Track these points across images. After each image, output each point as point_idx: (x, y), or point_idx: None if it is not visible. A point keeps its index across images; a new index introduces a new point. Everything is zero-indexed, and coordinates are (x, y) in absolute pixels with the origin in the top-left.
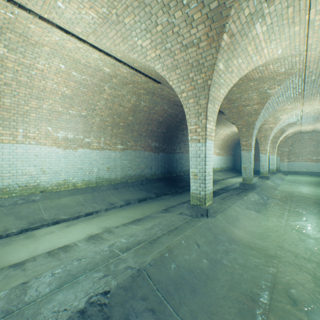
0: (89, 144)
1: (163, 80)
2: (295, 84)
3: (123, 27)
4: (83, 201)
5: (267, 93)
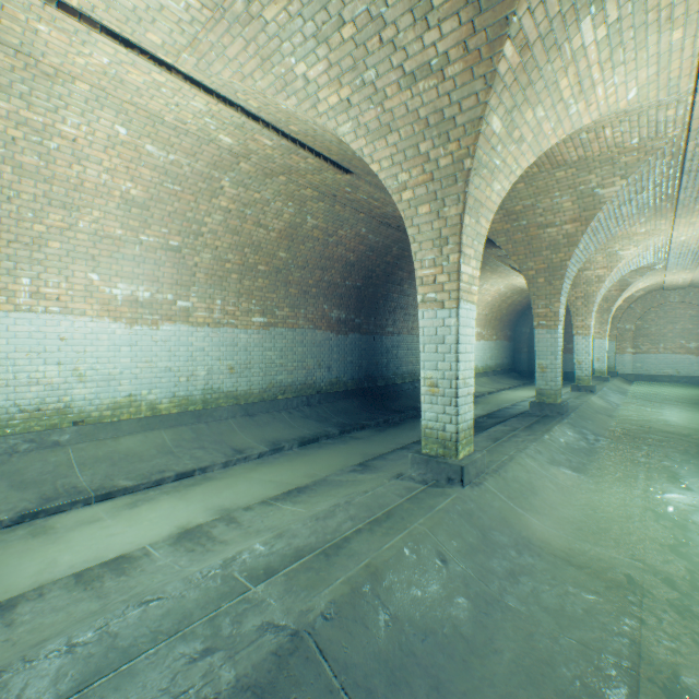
0: (188, 313)
1: (358, 165)
2: (661, 175)
3: (261, 31)
4: (173, 445)
5: (596, 195)
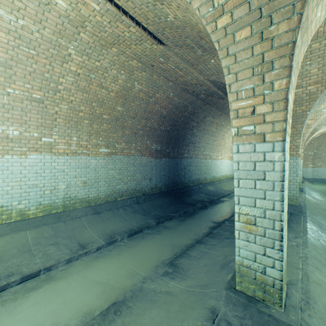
0: (51, 146)
1: (168, 35)
2: None
3: None
4: (33, 243)
5: None
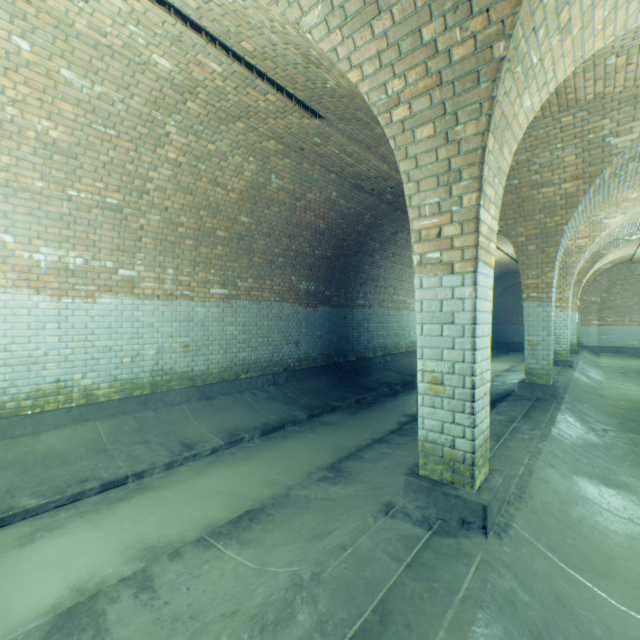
0: (133, 283)
1: (328, 105)
2: None
3: None
4: (109, 440)
5: (607, 146)
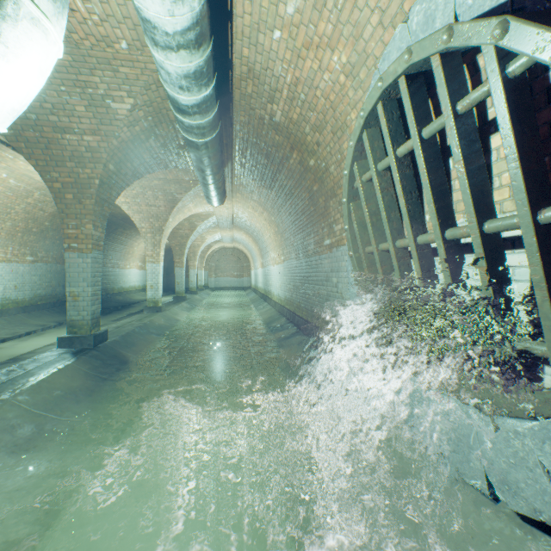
0: None
1: None
2: (213, 221)
3: None
4: (2, 326)
5: (196, 224)
